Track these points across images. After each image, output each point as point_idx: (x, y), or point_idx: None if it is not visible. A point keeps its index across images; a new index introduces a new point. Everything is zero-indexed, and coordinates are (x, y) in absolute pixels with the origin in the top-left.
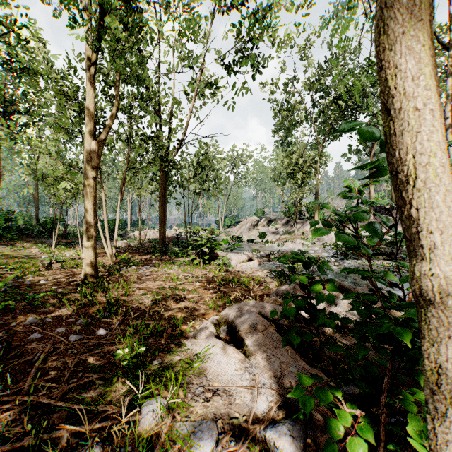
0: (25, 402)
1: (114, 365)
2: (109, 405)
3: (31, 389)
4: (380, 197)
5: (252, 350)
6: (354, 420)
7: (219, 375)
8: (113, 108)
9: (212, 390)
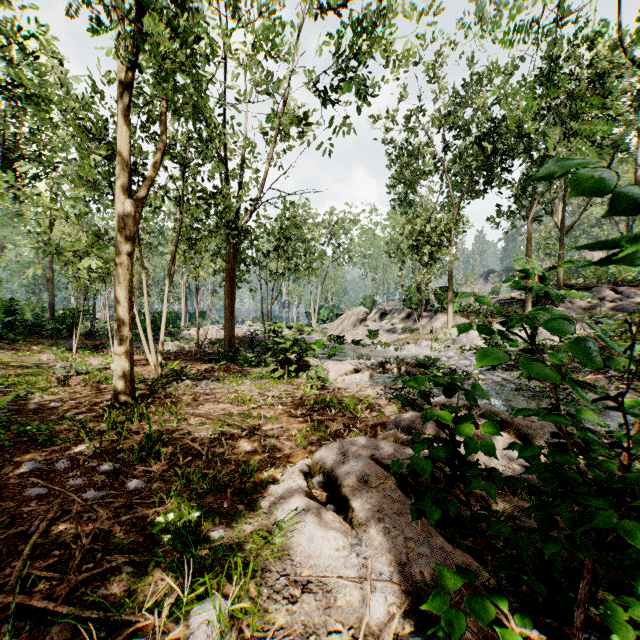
0: (10, 605)
1: (152, 539)
2: (140, 608)
3: (17, 588)
4: None
5: (361, 517)
6: (525, 639)
7: (312, 557)
8: (157, 152)
9: (301, 582)
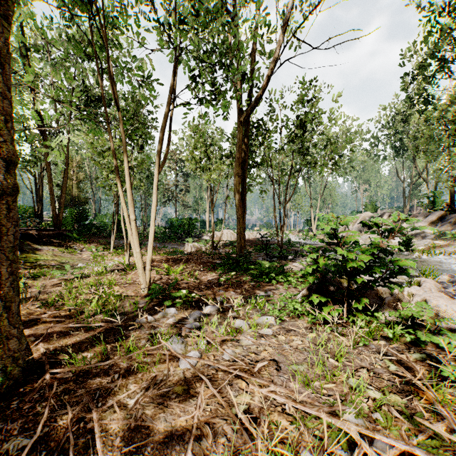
0: None
1: None
2: None
3: None
4: None
5: None
6: None
7: None
8: None
9: None
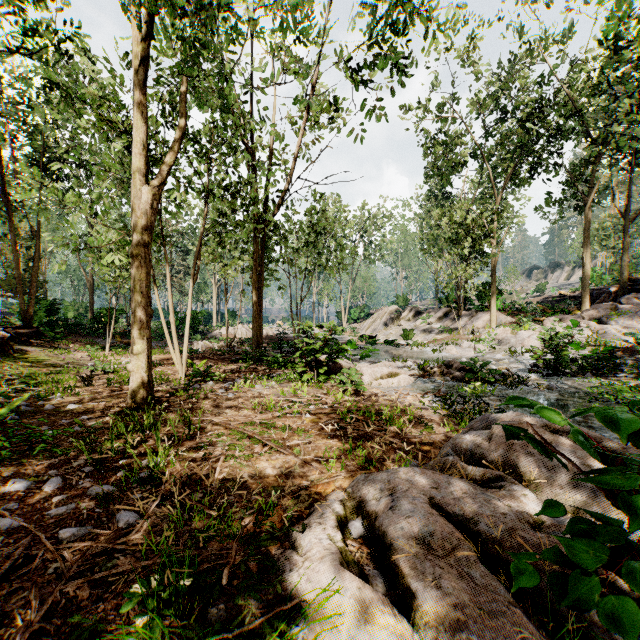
0: None
1: (126, 616)
2: None
3: None
4: (595, 274)
5: (427, 608)
6: None
7: None
8: (176, 135)
9: None
